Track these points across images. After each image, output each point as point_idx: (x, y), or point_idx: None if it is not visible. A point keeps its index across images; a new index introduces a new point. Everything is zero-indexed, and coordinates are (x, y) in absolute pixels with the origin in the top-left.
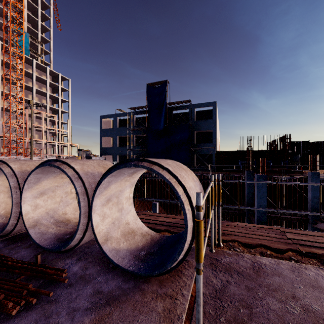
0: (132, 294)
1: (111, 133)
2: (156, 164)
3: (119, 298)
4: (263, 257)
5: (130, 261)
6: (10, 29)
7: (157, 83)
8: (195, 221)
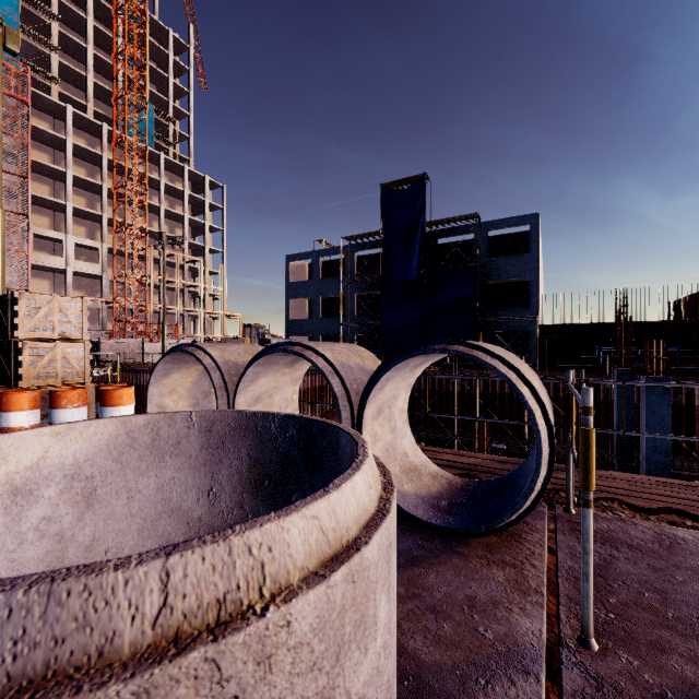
0: (447, 557)
1: (306, 290)
2: (479, 349)
3: (427, 559)
4: (678, 528)
5: (428, 512)
6: (125, 102)
7: (404, 182)
8: (581, 430)
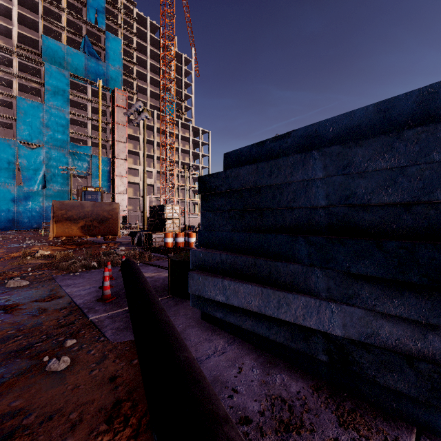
0: None
1: None
2: None
3: None
4: None
5: None
6: (165, 101)
7: None
8: None
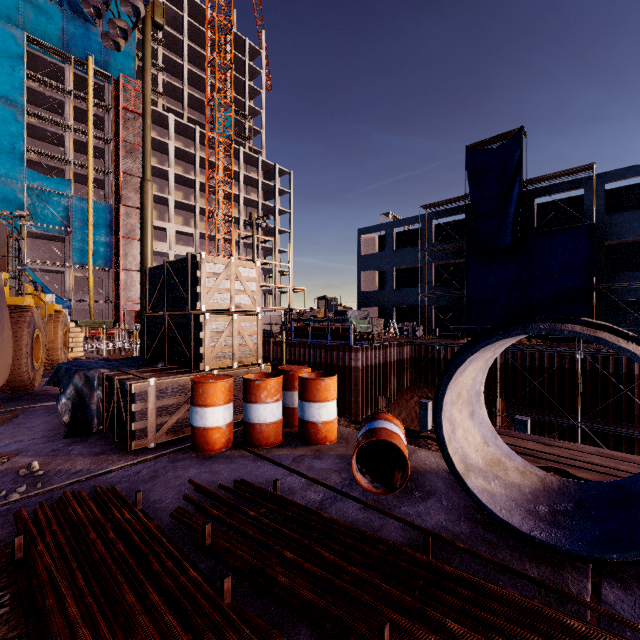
0: None
1: (379, 262)
2: None
3: None
4: None
5: None
6: (215, 103)
7: (493, 141)
8: None
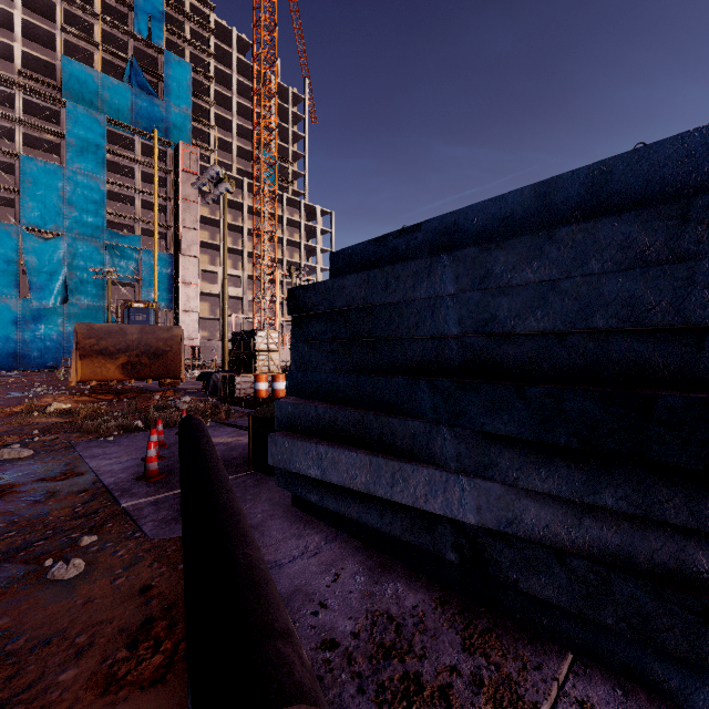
0: None
1: None
2: None
3: None
4: None
5: None
6: (261, 163)
7: None
8: None
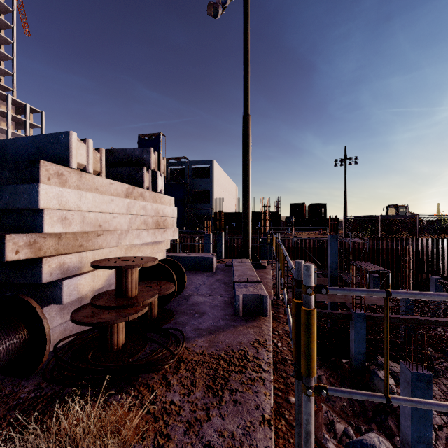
0: None
1: None
2: None
3: None
4: None
5: None
6: None
7: (151, 135)
8: None
